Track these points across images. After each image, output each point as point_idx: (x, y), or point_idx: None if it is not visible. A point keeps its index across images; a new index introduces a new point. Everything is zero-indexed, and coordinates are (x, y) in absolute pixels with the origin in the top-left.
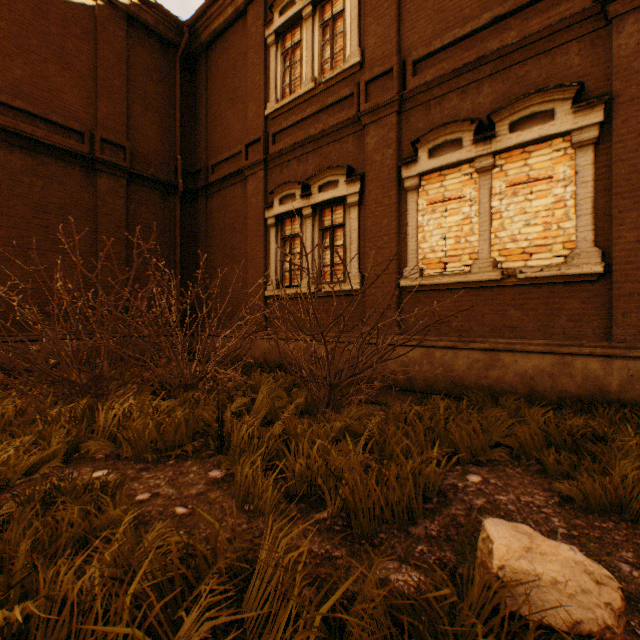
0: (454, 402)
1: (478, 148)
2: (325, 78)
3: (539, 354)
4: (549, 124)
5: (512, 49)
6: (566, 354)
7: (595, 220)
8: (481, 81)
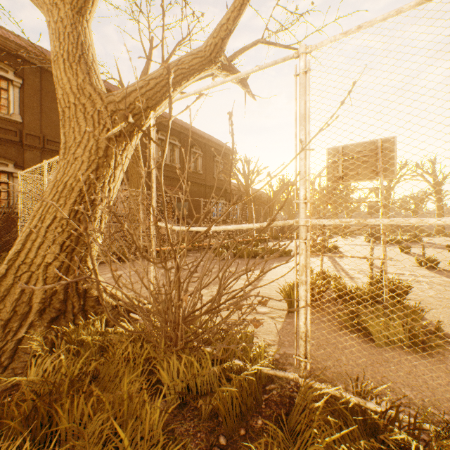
0: None
1: None
2: None
3: None
4: None
5: None
6: None
7: None
8: None
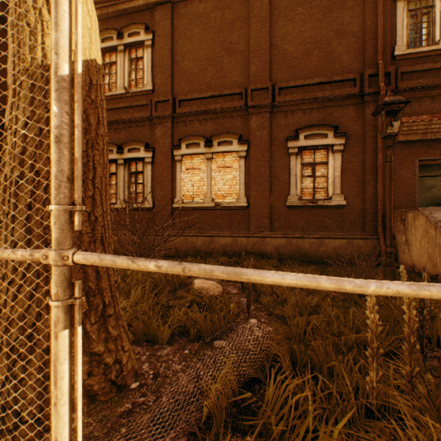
0: (195, 258)
1: (206, 149)
2: (132, 90)
3: (228, 237)
4: (231, 146)
5: (219, 112)
6: (236, 236)
7: (245, 186)
8: (208, 120)
